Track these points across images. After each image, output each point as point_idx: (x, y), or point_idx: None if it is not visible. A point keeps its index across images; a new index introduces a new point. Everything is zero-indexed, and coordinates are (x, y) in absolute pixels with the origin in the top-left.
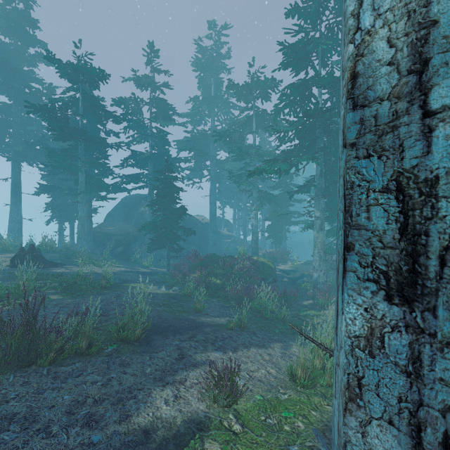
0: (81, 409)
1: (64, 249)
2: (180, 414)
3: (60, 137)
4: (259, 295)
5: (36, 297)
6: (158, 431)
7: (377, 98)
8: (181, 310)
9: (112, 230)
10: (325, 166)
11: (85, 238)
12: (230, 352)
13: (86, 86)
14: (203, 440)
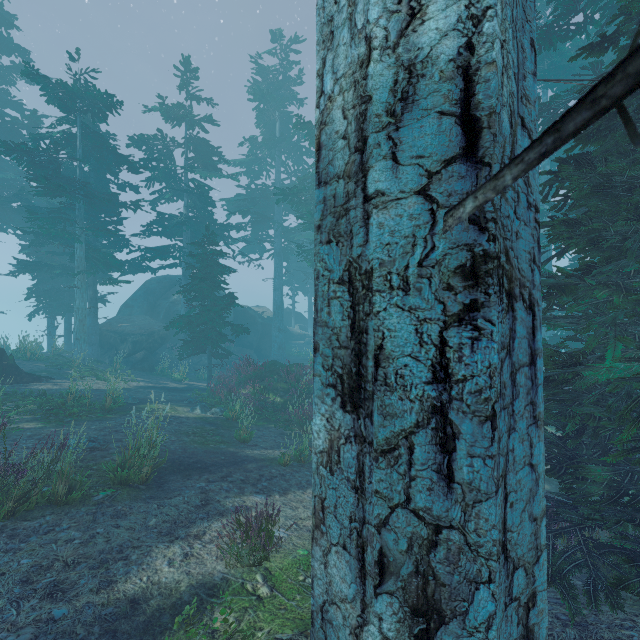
0: (45, 576)
1: (53, 355)
2: (187, 577)
3: (46, 191)
4: None
5: None
6: (152, 600)
7: (336, 175)
8: (219, 440)
9: (128, 327)
10: None
11: (85, 340)
12: (277, 495)
13: (88, 117)
14: (213, 609)
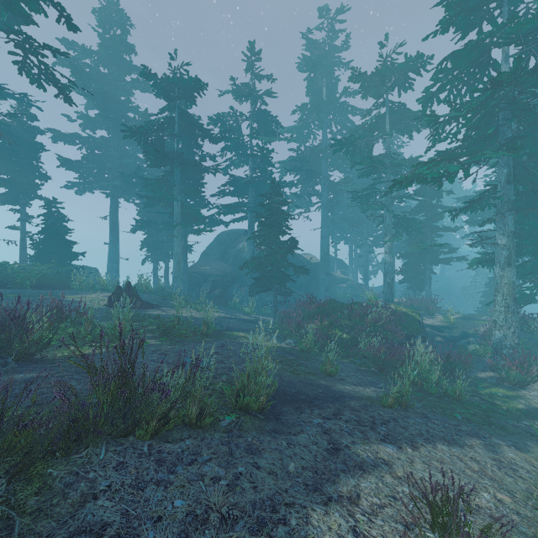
0: (203, 535)
1: (159, 290)
2: None
3: (156, 161)
4: (410, 358)
5: (134, 337)
6: None
7: None
8: (305, 371)
9: (208, 270)
10: (515, 167)
11: (181, 278)
12: (408, 449)
13: (181, 106)
14: None
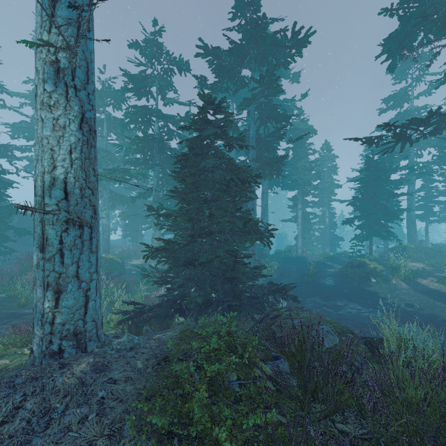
0: None
1: None
2: None
3: None
4: None
5: None
6: None
7: (39, 195)
8: (1, 308)
9: None
10: (162, 178)
11: None
12: None
13: None
14: None
